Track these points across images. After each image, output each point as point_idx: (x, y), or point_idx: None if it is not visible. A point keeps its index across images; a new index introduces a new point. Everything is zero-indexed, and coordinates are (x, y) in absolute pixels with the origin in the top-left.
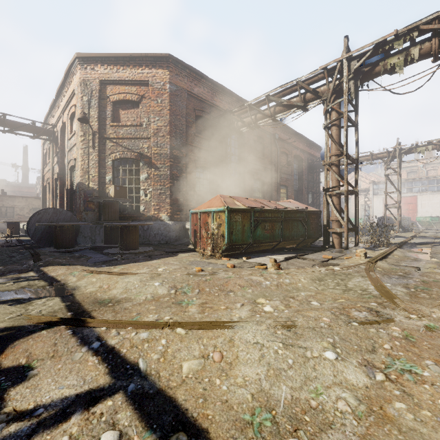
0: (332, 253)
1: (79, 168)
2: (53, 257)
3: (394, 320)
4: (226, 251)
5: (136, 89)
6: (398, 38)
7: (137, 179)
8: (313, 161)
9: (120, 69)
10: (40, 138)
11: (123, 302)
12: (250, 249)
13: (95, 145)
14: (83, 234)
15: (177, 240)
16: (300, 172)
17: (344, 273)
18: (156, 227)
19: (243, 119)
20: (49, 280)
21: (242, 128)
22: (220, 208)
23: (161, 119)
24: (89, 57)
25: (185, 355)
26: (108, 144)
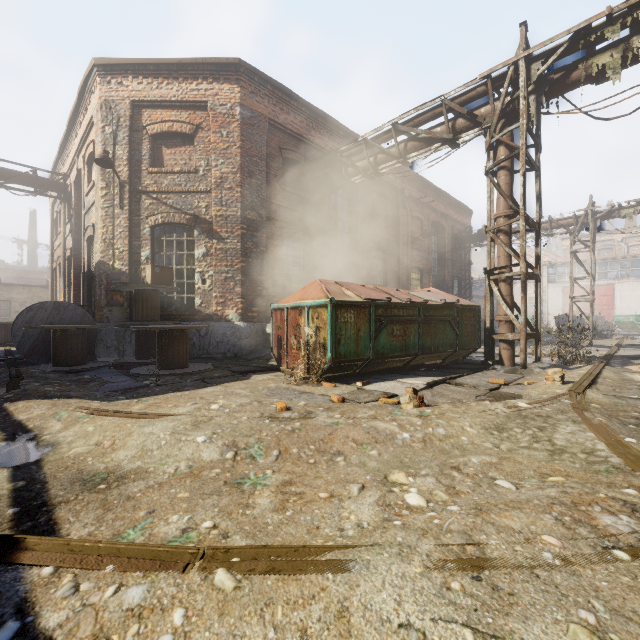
0: (501, 374)
1: (99, 238)
2: (41, 382)
3: None
4: (329, 371)
5: (188, 115)
6: (612, 21)
7: (189, 257)
8: (461, 231)
9: (163, 83)
10: (45, 195)
11: (130, 479)
12: (369, 367)
13: (124, 203)
14: (105, 342)
15: (253, 351)
16: (440, 247)
17: (538, 414)
18: (219, 331)
19: (356, 164)
20: (11, 428)
21: (354, 178)
22: (319, 301)
23: (227, 162)
24: (115, 64)
25: None
26: (145, 202)
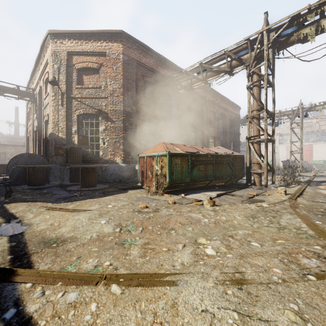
0: (254, 190)
1: (51, 121)
2: (22, 194)
3: None
4: (168, 188)
5: (96, 59)
6: (310, 11)
7: (97, 130)
8: (234, 117)
9: (83, 42)
10: (23, 99)
11: (68, 242)
12: (187, 186)
13: (64, 103)
14: (54, 174)
15: (129, 178)
16: (224, 126)
17: (272, 210)
18: (112, 168)
19: (181, 83)
20: (7, 216)
21: (180, 90)
22: (162, 153)
23: (116, 82)
24: (59, 33)
25: None
26: (74, 103)
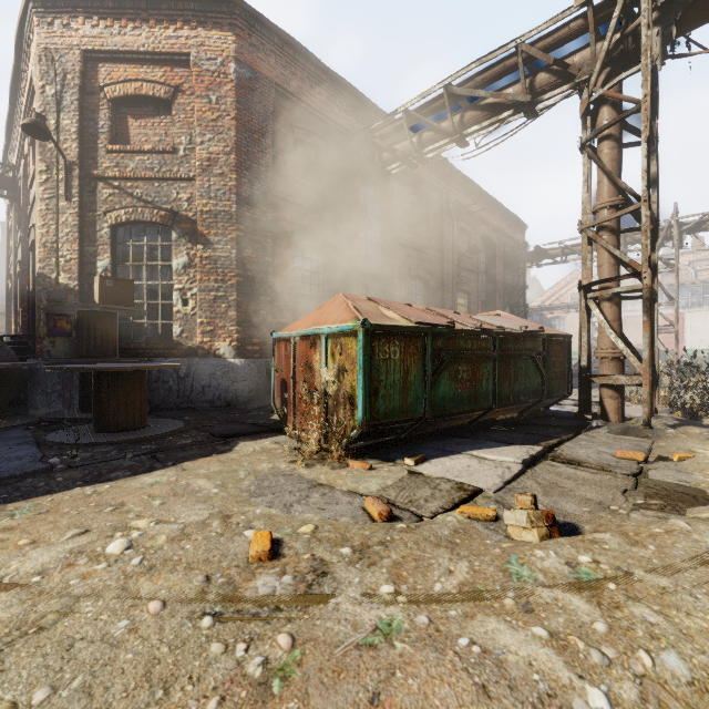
0: (617, 437)
1: (37, 242)
2: None
3: None
4: (360, 438)
5: (163, 73)
6: None
7: (165, 268)
8: (513, 249)
9: (128, 27)
10: None
11: None
12: (420, 429)
13: (73, 192)
14: (44, 386)
15: (253, 398)
16: (490, 268)
17: None
18: (206, 371)
19: (393, 147)
20: None
21: (390, 166)
22: (344, 325)
23: (217, 137)
24: None
25: None
26: (103, 191)
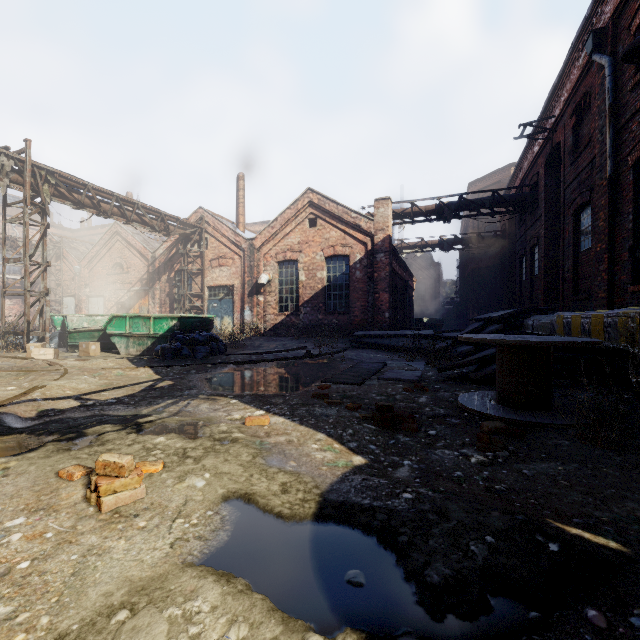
0: None
1: None
2: None
3: (67, 371)
4: None
5: None
6: None
7: None
8: None
9: None
10: None
11: None
12: None
13: None
14: None
15: None
16: None
17: None
18: None
19: None
20: None
21: None
22: None
23: None
24: None
25: (61, 392)
26: None
